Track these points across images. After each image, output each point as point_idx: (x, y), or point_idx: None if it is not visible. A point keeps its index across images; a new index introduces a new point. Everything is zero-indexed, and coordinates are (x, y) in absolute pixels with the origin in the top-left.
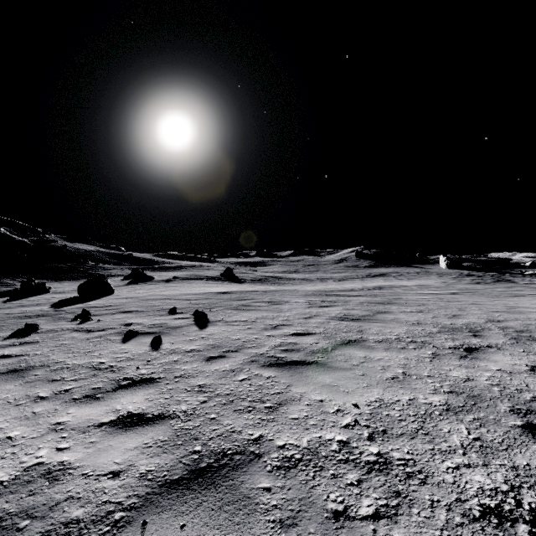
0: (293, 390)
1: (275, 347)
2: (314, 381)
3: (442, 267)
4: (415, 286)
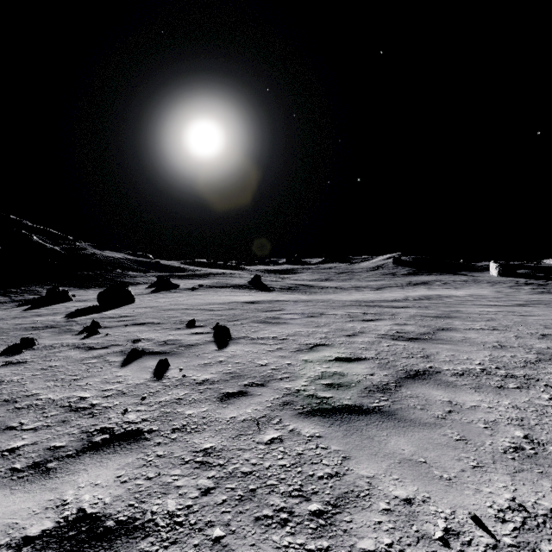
0: (354, 470)
1: (316, 380)
2: (384, 450)
3: (493, 275)
4: (469, 296)
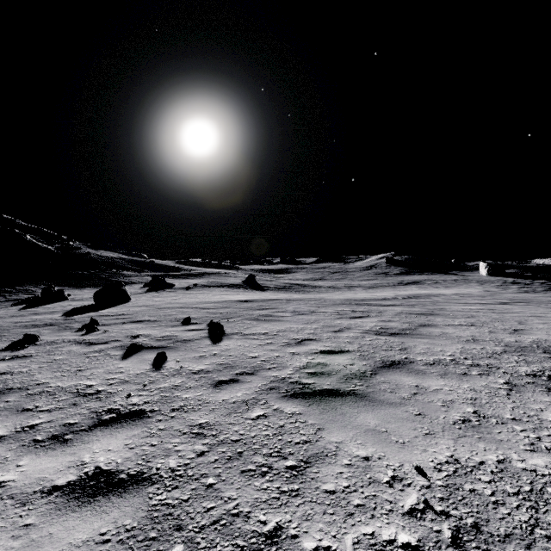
0: (325, 438)
1: (301, 370)
2: (353, 423)
3: (482, 274)
4: (456, 295)
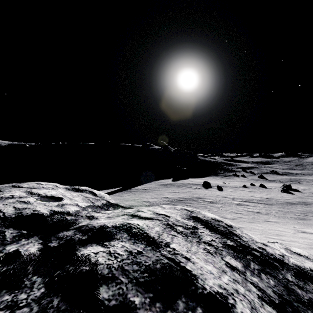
0: None
1: None
2: None
3: None
4: None
